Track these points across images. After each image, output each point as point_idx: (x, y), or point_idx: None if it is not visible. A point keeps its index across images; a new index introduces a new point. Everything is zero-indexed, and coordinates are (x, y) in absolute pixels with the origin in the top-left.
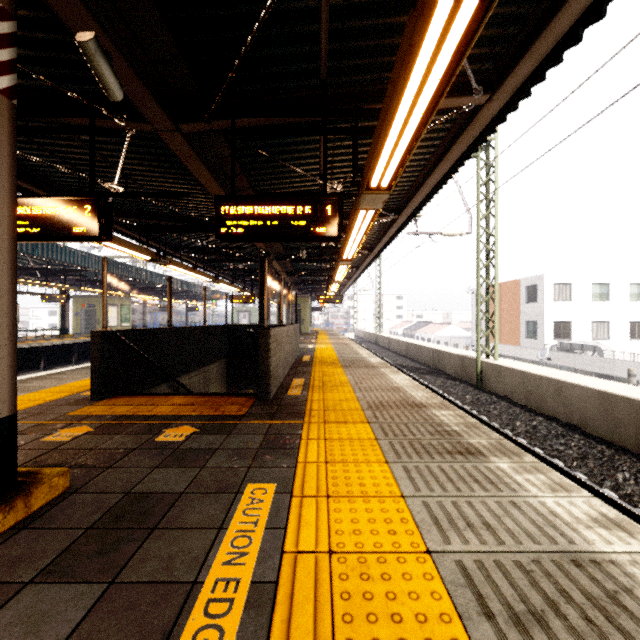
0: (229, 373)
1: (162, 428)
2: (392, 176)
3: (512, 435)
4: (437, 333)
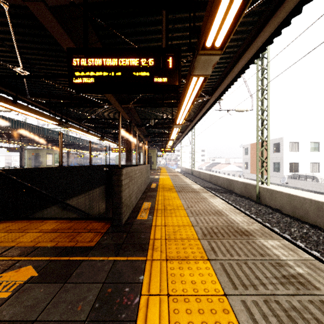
0: (108, 193)
1: (3, 270)
2: (226, 33)
3: (291, 238)
4: (223, 169)
